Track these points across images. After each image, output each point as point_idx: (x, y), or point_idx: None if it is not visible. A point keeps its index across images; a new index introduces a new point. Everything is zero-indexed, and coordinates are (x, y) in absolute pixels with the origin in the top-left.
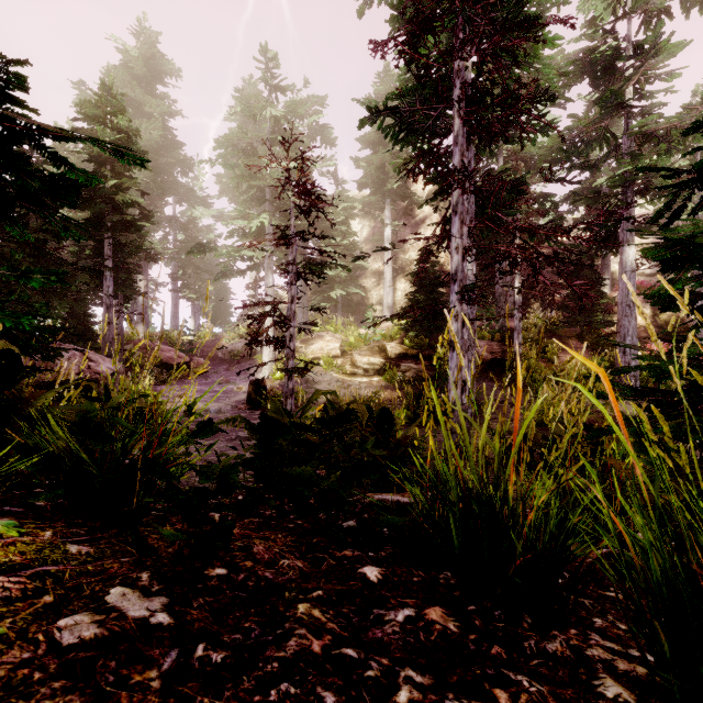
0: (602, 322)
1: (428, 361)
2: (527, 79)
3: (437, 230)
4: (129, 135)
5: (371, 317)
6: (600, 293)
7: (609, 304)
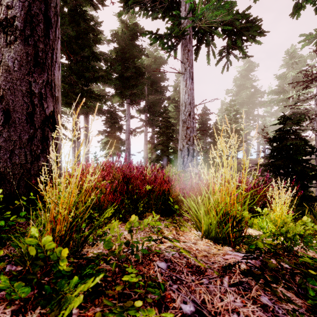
0: None
1: None
2: None
3: None
4: (237, 110)
5: None
6: None
7: None
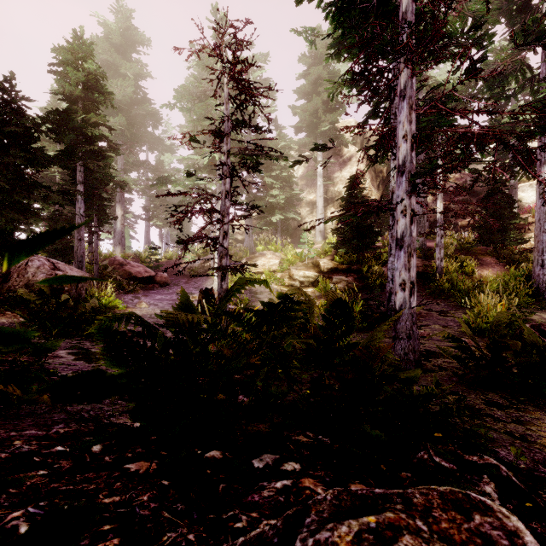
0: (515, 240)
1: (357, 275)
2: (456, 4)
3: (362, 166)
4: (97, 78)
5: (306, 238)
6: (513, 214)
7: (519, 225)
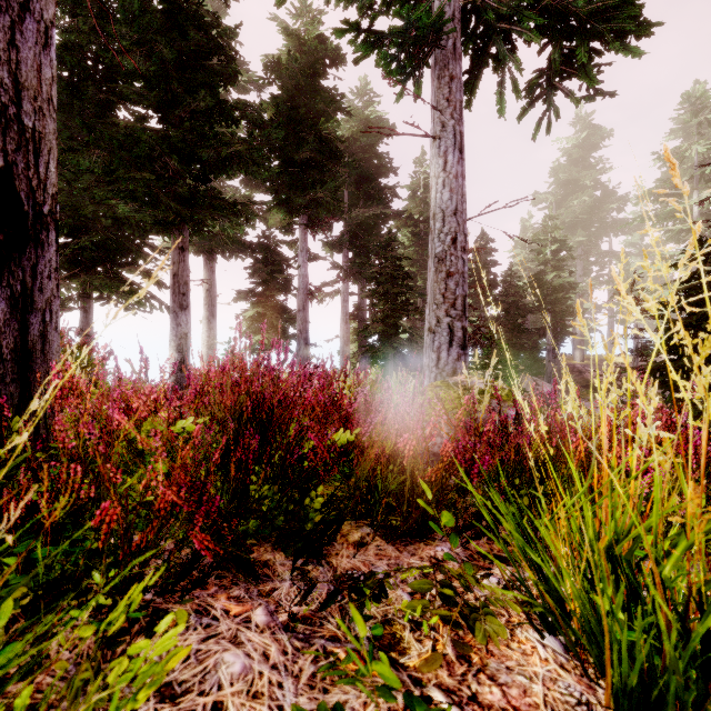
0: None
1: None
2: None
3: None
4: (561, 240)
5: None
6: None
7: None
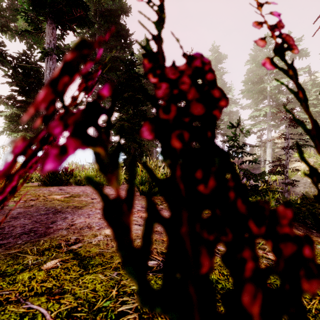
0: None
1: None
2: None
3: None
4: None
5: None
6: None
7: None
